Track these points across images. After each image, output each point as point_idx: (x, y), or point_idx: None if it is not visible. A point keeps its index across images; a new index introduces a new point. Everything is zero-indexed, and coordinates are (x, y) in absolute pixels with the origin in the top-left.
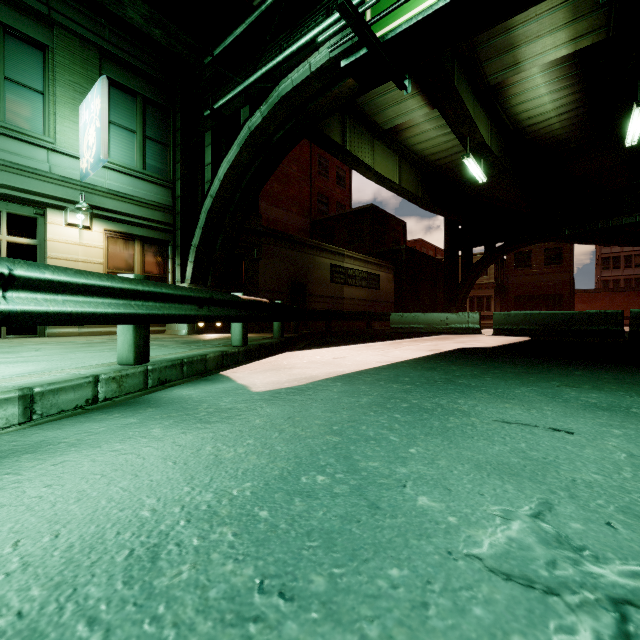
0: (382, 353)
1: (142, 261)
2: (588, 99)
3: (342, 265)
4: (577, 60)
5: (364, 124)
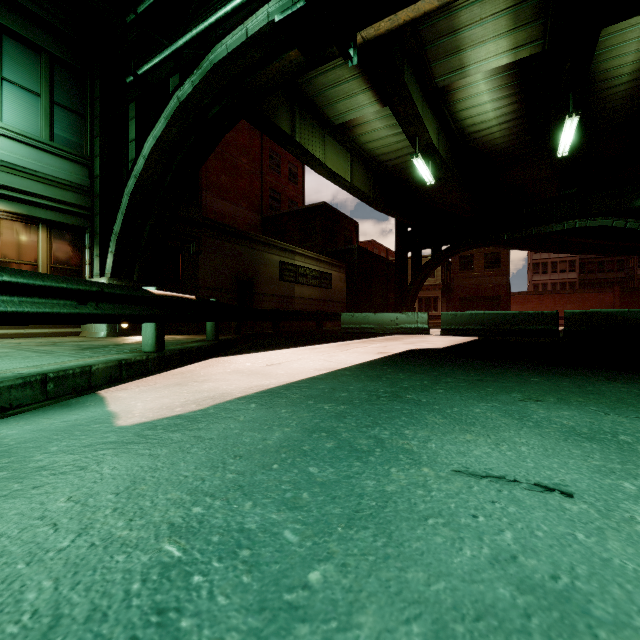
0: (325, 357)
1: (49, 250)
2: (525, 110)
3: (293, 263)
4: (516, 70)
5: (315, 117)
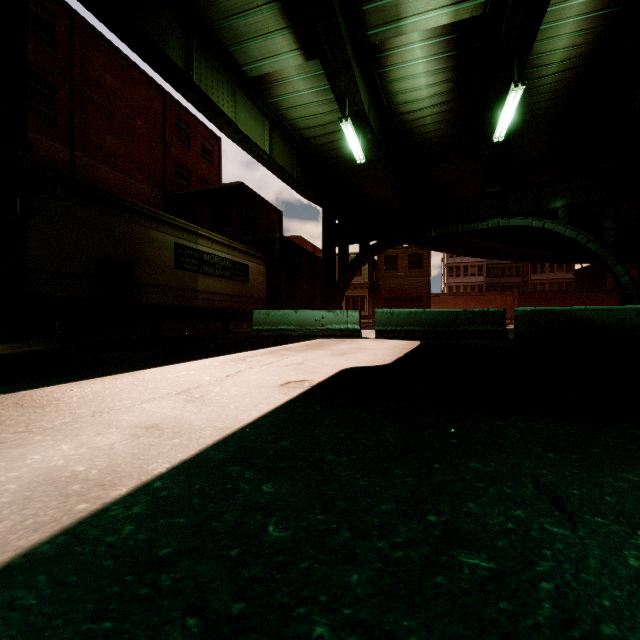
0: (133, 415)
1: None
2: (458, 93)
3: (195, 247)
4: (455, 36)
5: (221, 61)
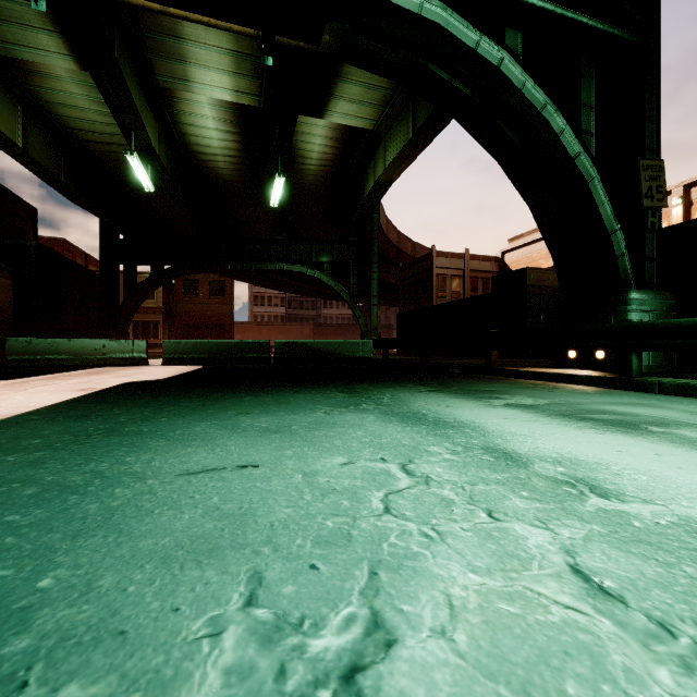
0: None
1: None
2: (246, 153)
3: None
4: (239, 112)
5: None
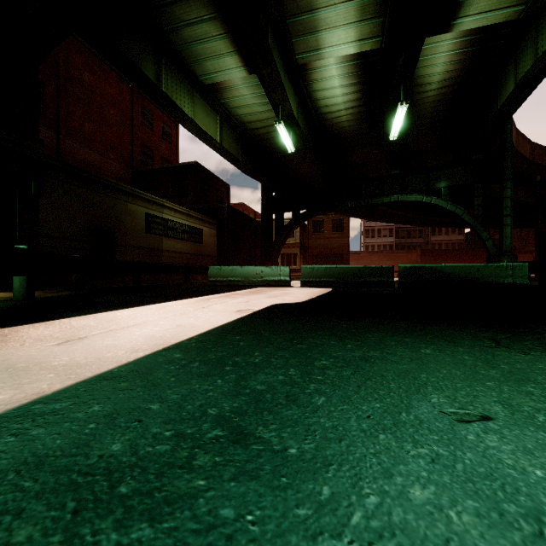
0: (165, 322)
1: None
2: (365, 100)
3: (161, 216)
4: (361, 62)
5: (183, 72)
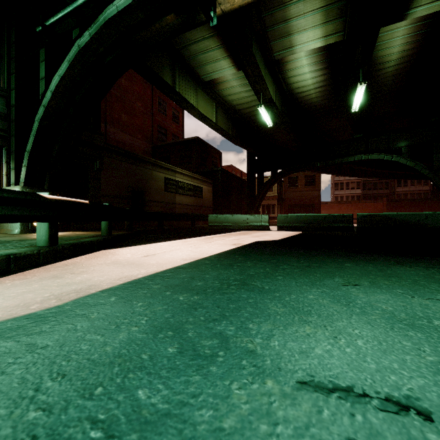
0: (192, 248)
1: None
2: (331, 80)
3: (174, 179)
4: (326, 52)
5: (190, 74)
